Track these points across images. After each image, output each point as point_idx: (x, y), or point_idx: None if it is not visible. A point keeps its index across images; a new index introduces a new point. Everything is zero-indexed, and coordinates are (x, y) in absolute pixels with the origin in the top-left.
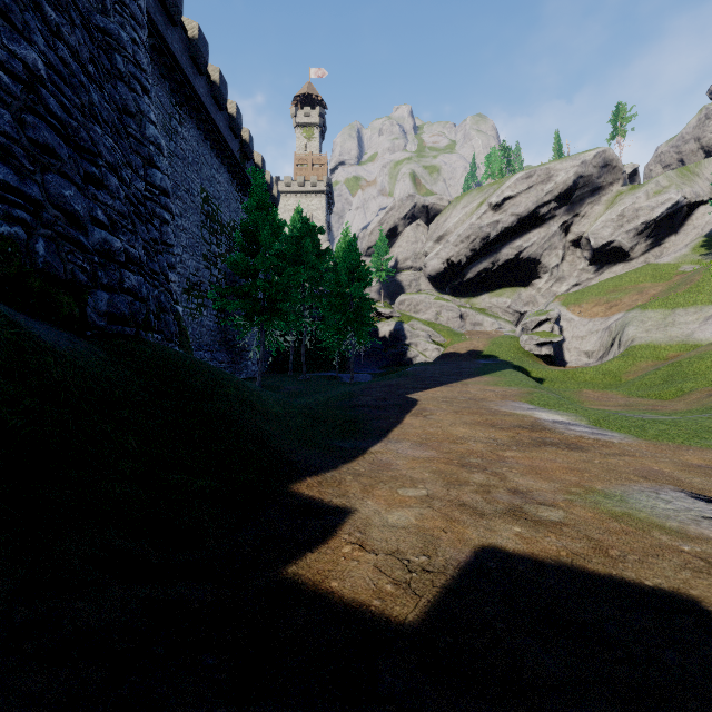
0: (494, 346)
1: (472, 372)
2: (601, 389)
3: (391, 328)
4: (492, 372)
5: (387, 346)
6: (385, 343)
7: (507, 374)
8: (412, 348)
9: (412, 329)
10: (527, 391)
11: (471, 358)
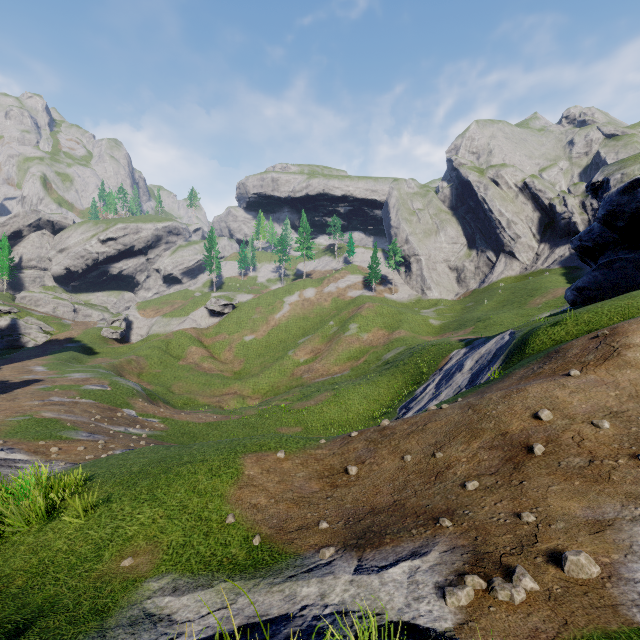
0: (84, 335)
1: (47, 354)
2: (107, 357)
3: (8, 323)
4: (57, 353)
5: (5, 335)
6: (3, 332)
7: (62, 354)
8: (25, 336)
9: (26, 324)
10: (52, 362)
11: (64, 343)
